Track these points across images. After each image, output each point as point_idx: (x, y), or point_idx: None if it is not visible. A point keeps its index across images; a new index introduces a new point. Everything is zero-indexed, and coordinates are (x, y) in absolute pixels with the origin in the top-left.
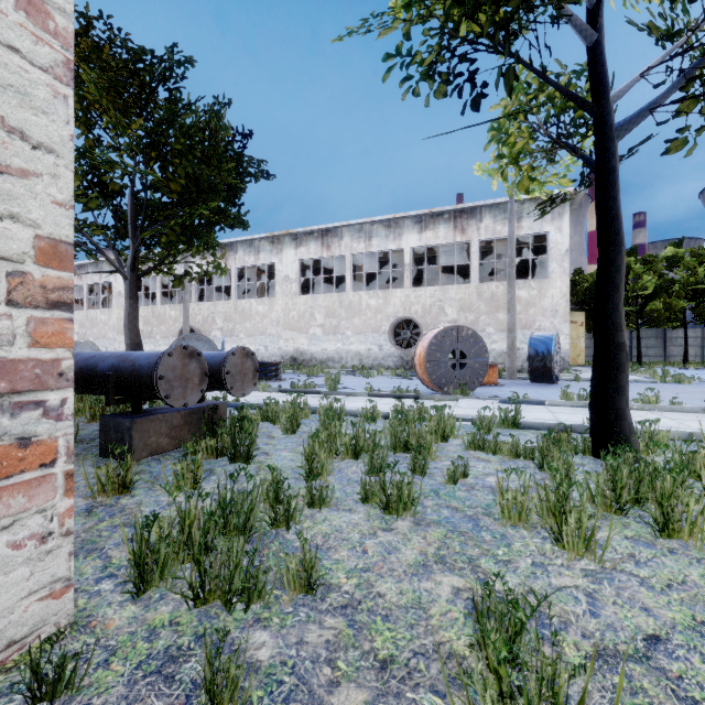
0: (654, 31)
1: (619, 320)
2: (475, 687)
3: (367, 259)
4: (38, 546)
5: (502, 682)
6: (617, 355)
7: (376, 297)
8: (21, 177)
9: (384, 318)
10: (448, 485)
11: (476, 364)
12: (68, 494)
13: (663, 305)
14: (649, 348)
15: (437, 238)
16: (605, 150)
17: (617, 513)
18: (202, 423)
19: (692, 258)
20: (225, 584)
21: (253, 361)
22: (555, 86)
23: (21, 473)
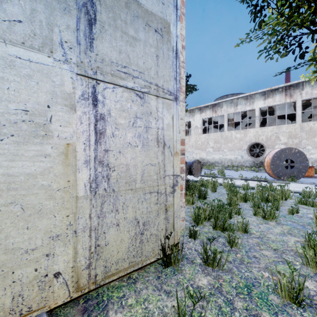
0: None
1: None
2: (306, 251)
3: (234, 115)
4: (180, 208)
5: (315, 251)
6: None
7: (239, 133)
8: None
9: (244, 143)
10: (289, 215)
11: (300, 166)
12: (184, 198)
13: None
14: None
15: (275, 101)
16: None
17: None
18: None
19: None
20: (221, 226)
21: (200, 165)
22: None
23: None
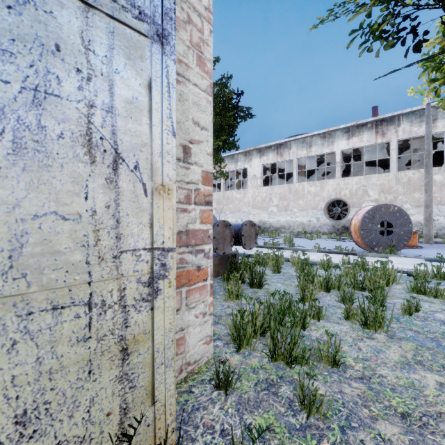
0: None
1: None
2: None
3: (307, 160)
4: (202, 318)
5: None
6: None
7: (314, 186)
8: (198, 144)
9: (321, 200)
10: (404, 315)
11: (401, 231)
12: (211, 295)
13: None
14: None
15: (362, 142)
16: None
17: None
18: (227, 264)
19: None
20: (286, 352)
21: (255, 229)
22: None
23: (198, 282)
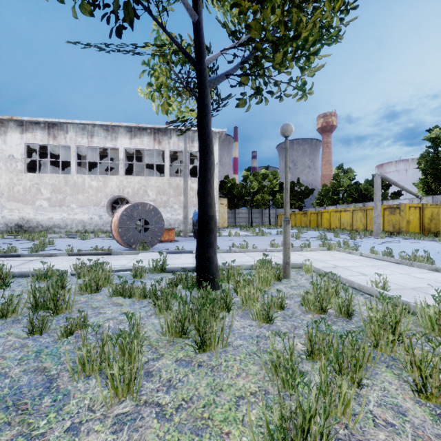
0: (228, 29)
1: (210, 201)
2: None
3: (91, 151)
4: None
5: None
6: (210, 223)
7: (97, 180)
8: None
9: (104, 196)
10: (61, 340)
11: (156, 228)
12: None
13: (261, 197)
14: (256, 218)
15: (143, 144)
16: (202, 92)
17: (183, 337)
18: None
19: (272, 175)
20: None
21: None
22: (172, 39)
23: None
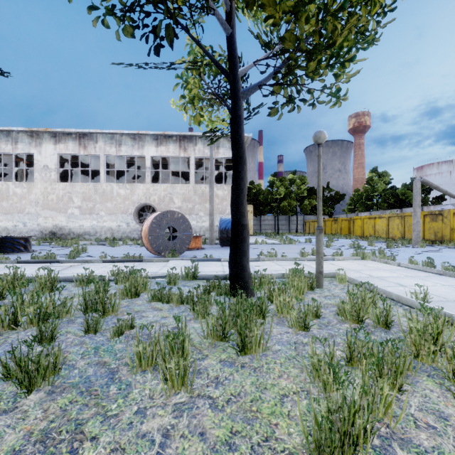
0: (261, 40)
1: (243, 210)
2: None
3: (119, 160)
4: None
5: None
6: (243, 232)
7: (124, 188)
8: None
9: (131, 204)
10: (114, 339)
11: (184, 236)
12: None
13: (288, 203)
14: (283, 225)
15: (169, 152)
16: (236, 104)
17: (223, 341)
18: None
19: (299, 180)
20: None
21: None
22: (207, 54)
23: None
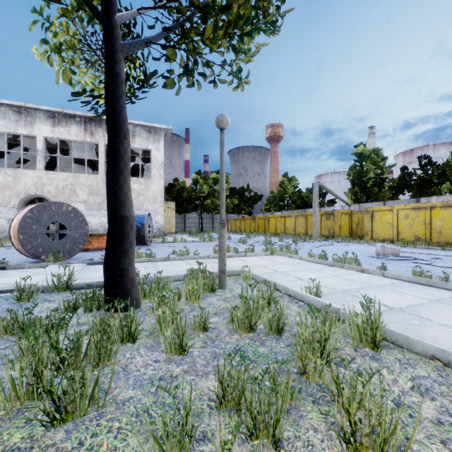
0: None
1: (124, 197)
2: None
3: None
4: None
5: None
6: (123, 225)
7: (3, 174)
8: None
9: (14, 194)
10: None
11: (76, 234)
12: None
13: (211, 202)
14: (207, 223)
15: (70, 134)
16: (111, 56)
17: (39, 399)
18: None
19: None
20: None
21: None
22: None
23: None
